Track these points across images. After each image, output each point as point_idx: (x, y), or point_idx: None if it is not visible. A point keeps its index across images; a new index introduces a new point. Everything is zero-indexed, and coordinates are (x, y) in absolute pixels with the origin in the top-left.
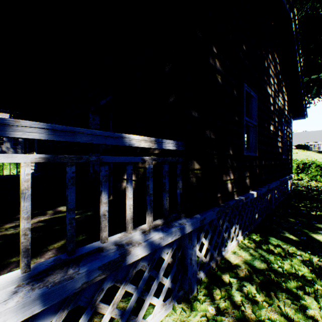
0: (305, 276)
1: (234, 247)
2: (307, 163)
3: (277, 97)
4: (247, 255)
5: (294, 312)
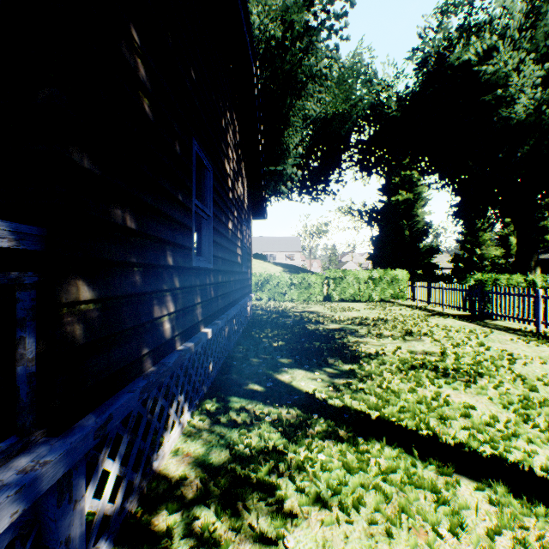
0: (277, 445)
1: (176, 441)
2: (266, 278)
3: (238, 182)
4: (200, 446)
5: (271, 520)
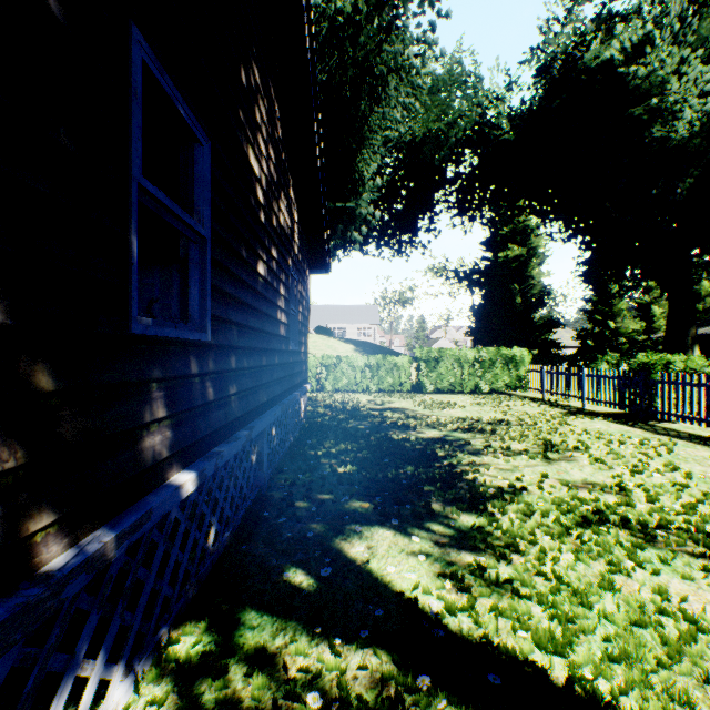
0: None
1: None
2: (331, 360)
3: (279, 202)
4: None
5: None
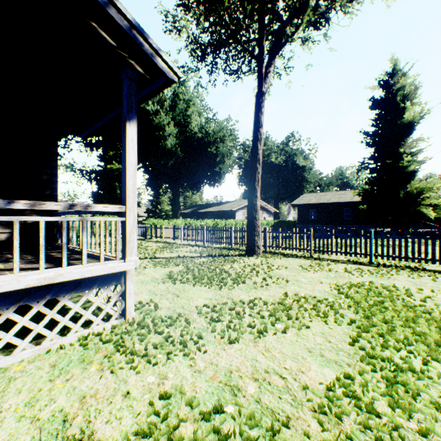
0: None
1: None
2: None
3: None
4: None
5: None
